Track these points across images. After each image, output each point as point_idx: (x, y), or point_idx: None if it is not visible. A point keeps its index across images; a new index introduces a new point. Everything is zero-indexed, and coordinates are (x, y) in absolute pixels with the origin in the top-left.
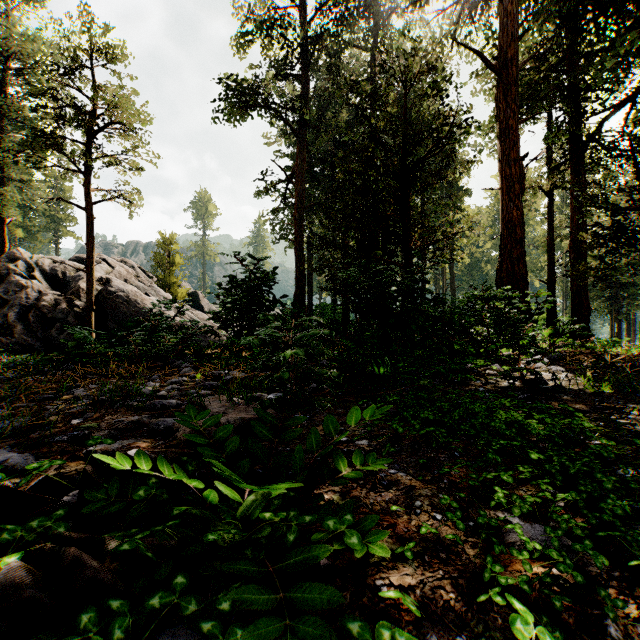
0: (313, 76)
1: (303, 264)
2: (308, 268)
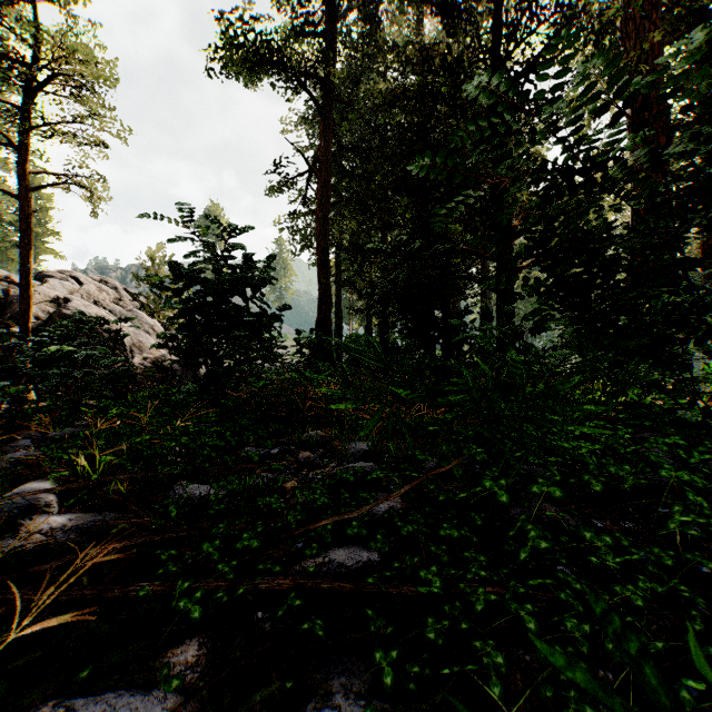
0: (342, 37)
1: (328, 279)
2: (334, 282)
